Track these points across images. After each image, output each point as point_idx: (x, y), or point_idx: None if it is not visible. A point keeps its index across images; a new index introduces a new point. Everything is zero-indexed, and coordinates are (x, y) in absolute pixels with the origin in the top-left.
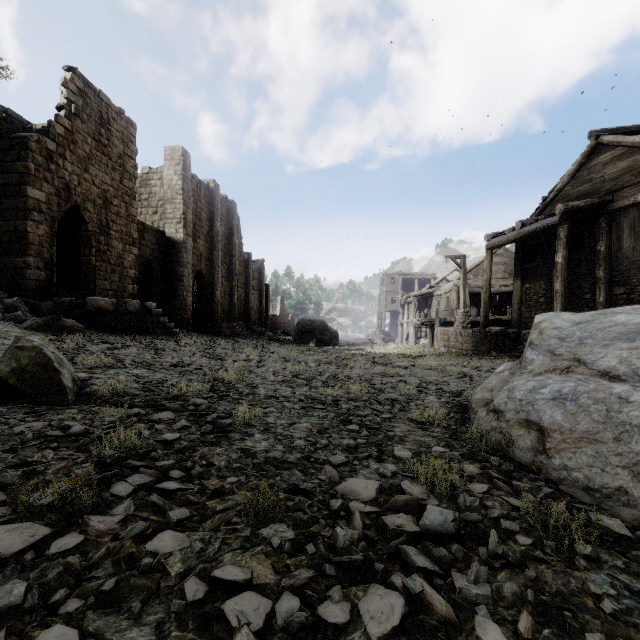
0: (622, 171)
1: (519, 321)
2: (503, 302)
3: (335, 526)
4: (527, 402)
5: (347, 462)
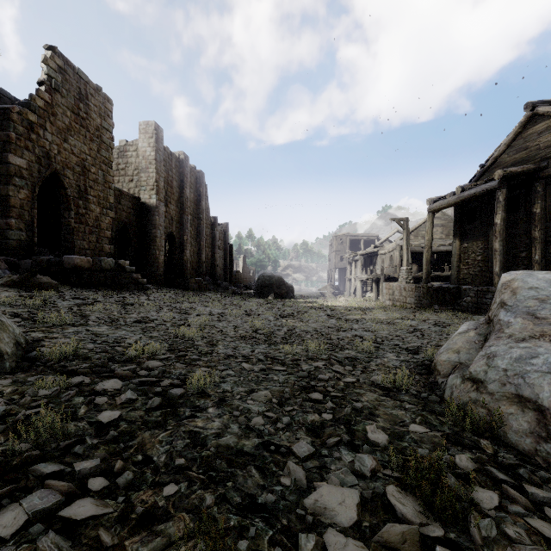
0: None
1: (458, 277)
2: (441, 260)
3: None
4: (514, 373)
5: (314, 452)
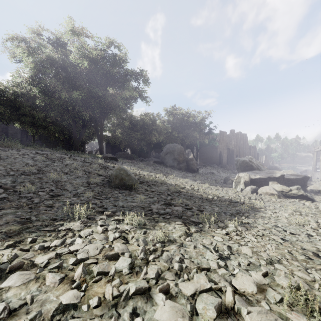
0: None
1: None
2: None
3: None
4: None
5: None
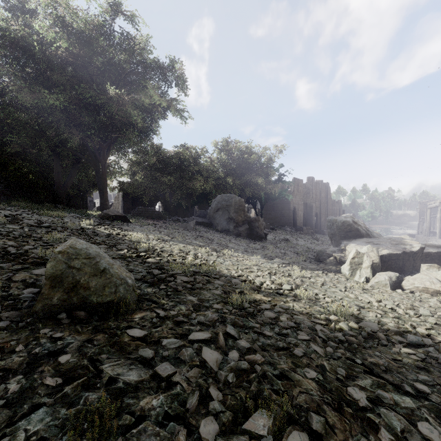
0: None
1: None
2: None
3: None
4: None
5: None
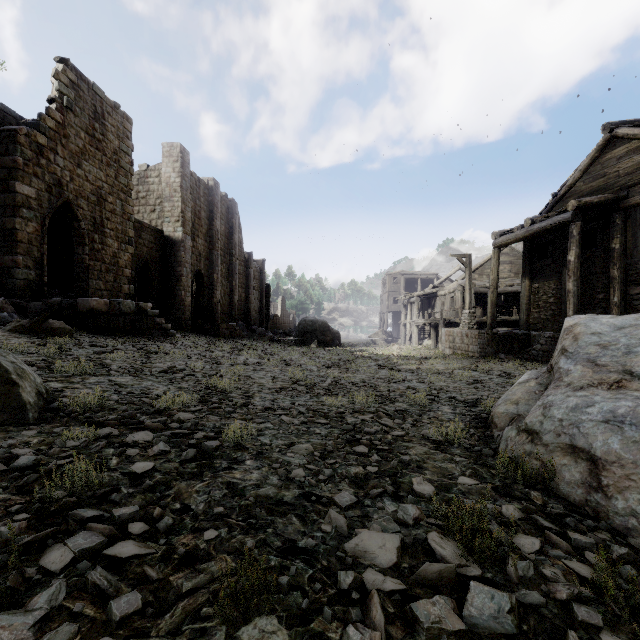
0: (638, 165)
1: (527, 322)
2: (509, 302)
3: (346, 618)
4: (570, 423)
5: (357, 502)
